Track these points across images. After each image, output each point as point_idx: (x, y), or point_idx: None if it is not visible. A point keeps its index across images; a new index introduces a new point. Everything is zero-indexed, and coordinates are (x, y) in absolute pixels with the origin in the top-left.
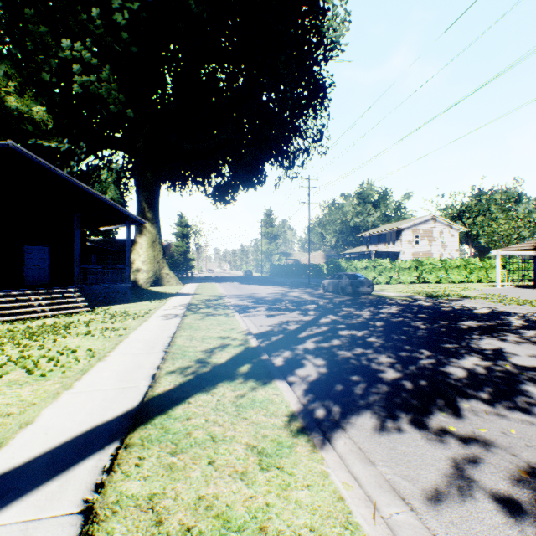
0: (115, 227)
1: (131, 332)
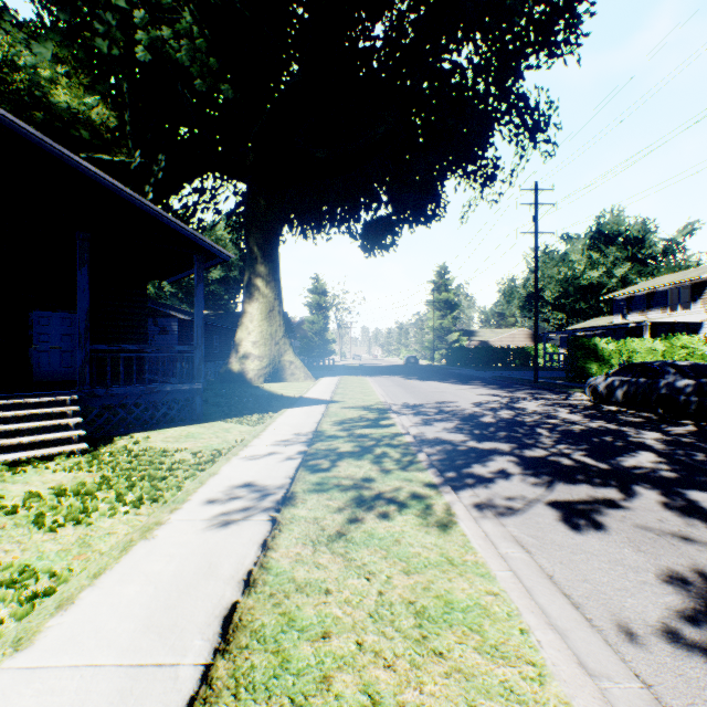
0: (185, 274)
1: None
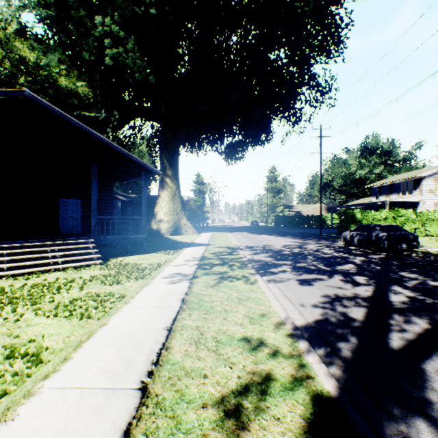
0: (135, 180)
1: (117, 308)
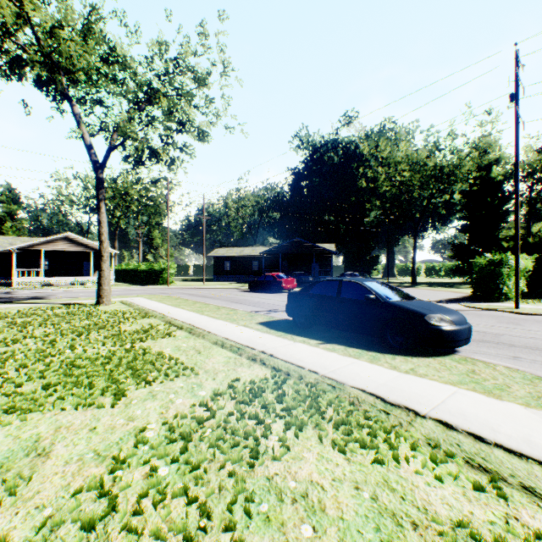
0: None
1: None
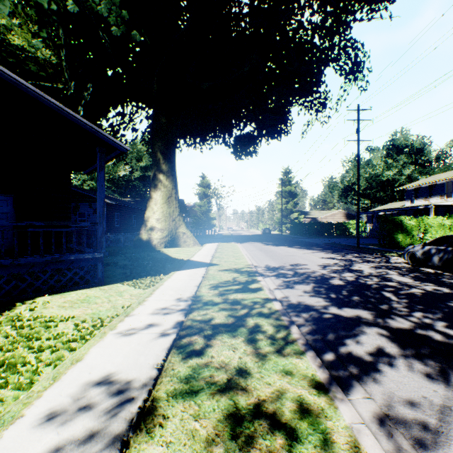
0: (96, 165)
1: None
